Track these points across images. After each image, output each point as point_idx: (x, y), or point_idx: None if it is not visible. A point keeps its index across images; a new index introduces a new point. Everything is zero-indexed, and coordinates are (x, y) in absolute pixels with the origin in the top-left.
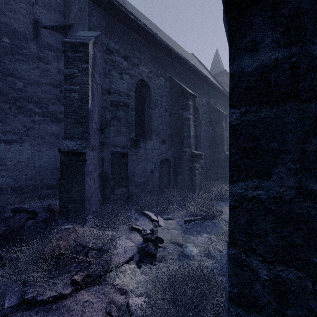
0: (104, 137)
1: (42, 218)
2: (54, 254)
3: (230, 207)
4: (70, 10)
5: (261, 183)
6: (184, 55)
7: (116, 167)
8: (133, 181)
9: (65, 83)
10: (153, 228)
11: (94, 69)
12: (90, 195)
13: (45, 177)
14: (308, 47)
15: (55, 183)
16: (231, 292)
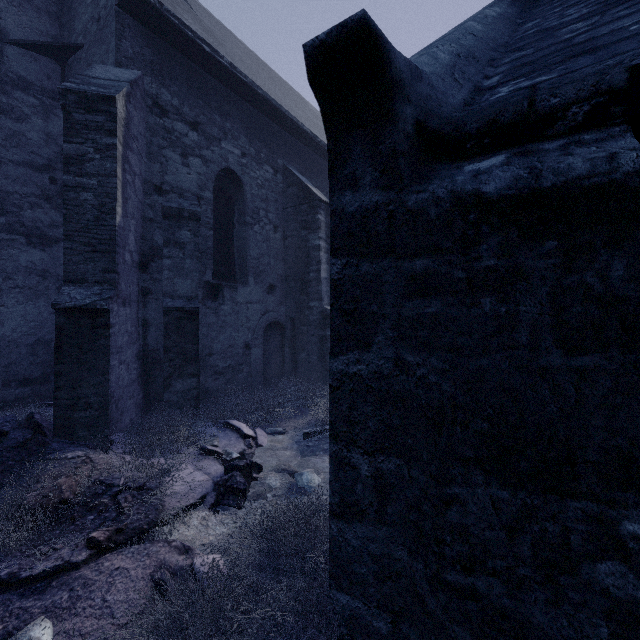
0: (150, 280)
1: (17, 441)
2: (48, 502)
3: (331, 389)
4: (72, 13)
5: (362, 355)
6: (313, 123)
7: (175, 339)
8: (210, 364)
9: (66, 172)
10: (245, 450)
11: (129, 146)
12: (120, 393)
13: (16, 361)
14: (404, 196)
15: (38, 373)
16: (332, 503)
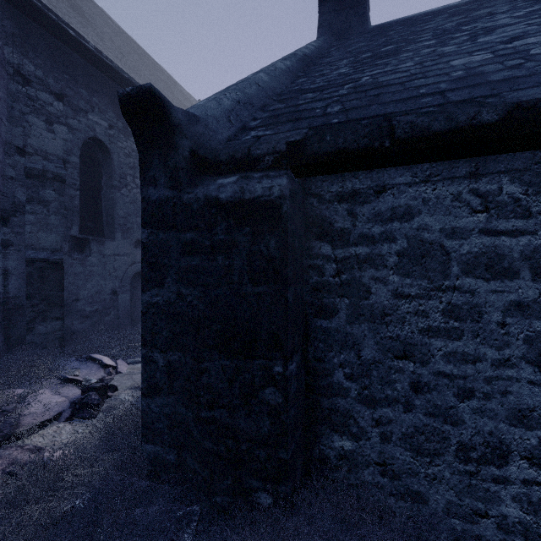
0: (11, 233)
1: None
2: None
3: (142, 314)
4: None
5: (159, 291)
6: (182, 104)
7: (38, 286)
8: (76, 309)
9: None
10: (105, 376)
11: None
12: None
13: None
14: (181, 194)
15: None
16: (143, 388)
